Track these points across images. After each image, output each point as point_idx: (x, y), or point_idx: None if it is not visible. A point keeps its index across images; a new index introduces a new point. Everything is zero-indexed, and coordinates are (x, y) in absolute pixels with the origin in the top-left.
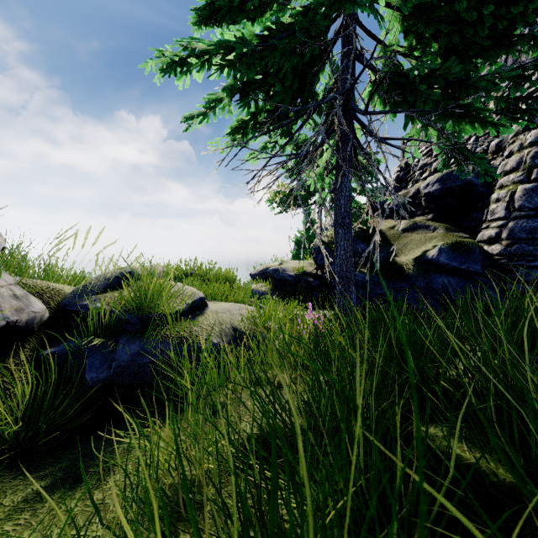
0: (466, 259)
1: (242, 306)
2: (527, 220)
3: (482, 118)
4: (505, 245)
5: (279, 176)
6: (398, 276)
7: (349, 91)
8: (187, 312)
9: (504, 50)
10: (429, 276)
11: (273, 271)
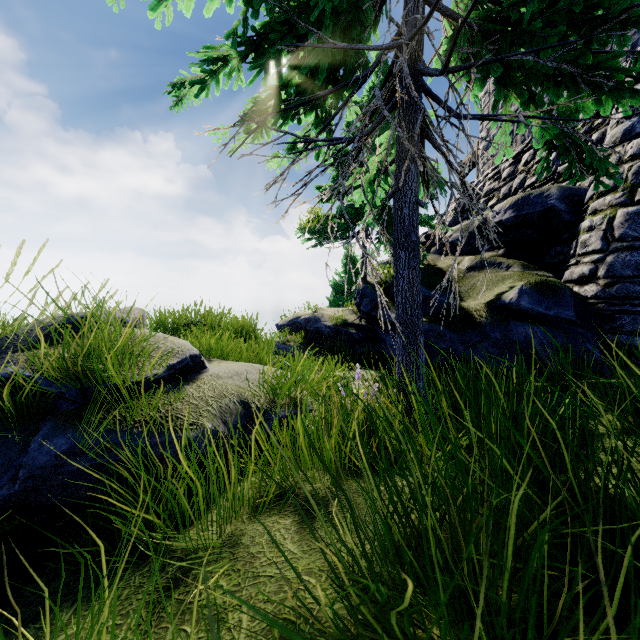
0: (555, 303)
1: (259, 367)
2: (631, 253)
3: (616, 82)
4: (603, 284)
5: (312, 179)
6: (467, 326)
7: (415, 46)
8: (169, 378)
9: None
10: (508, 325)
11: (305, 321)
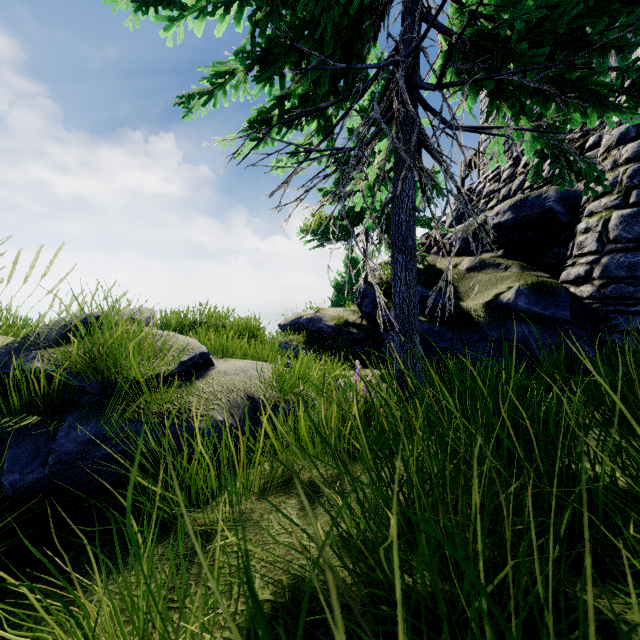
0: (551, 303)
1: (264, 365)
2: (625, 254)
3: (599, 97)
4: (598, 285)
5: (314, 185)
6: (466, 326)
7: (412, 61)
8: (180, 374)
9: (628, 5)
10: (505, 324)
11: (307, 321)
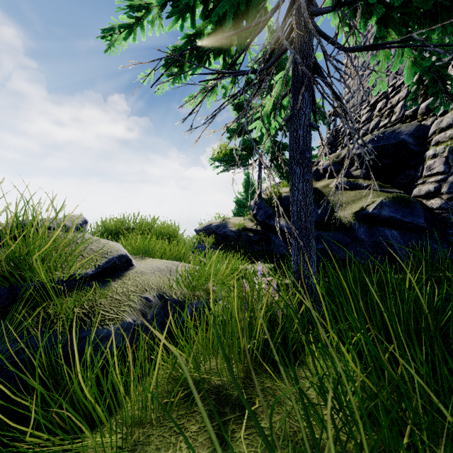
0: (409, 213)
1: (178, 264)
2: None
3: None
4: (446, 198)
5: (220, 109)
6: (339, 231)
7: None
8: (97, 275)
9: None
10: (372, 230)
11: (216, 227)
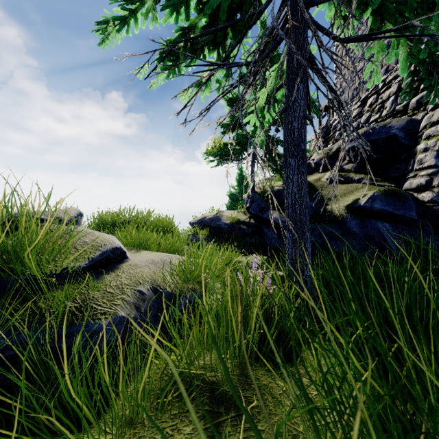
0: (401, 206)
1: (172, 256)
2: None
3: None
4: (437, 192)
5: (214, 102)
6: (332, 223)
7: None
8: (91, 268)
9: None
10: (364, 222)
11: (210, 220)
